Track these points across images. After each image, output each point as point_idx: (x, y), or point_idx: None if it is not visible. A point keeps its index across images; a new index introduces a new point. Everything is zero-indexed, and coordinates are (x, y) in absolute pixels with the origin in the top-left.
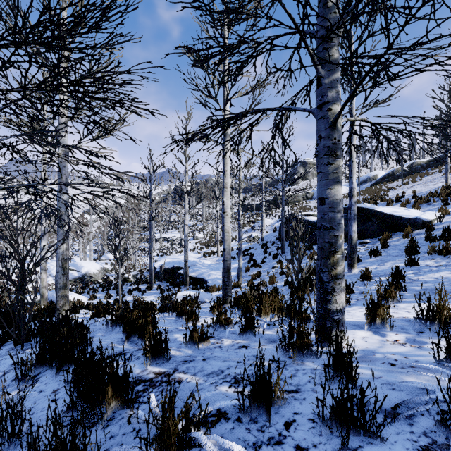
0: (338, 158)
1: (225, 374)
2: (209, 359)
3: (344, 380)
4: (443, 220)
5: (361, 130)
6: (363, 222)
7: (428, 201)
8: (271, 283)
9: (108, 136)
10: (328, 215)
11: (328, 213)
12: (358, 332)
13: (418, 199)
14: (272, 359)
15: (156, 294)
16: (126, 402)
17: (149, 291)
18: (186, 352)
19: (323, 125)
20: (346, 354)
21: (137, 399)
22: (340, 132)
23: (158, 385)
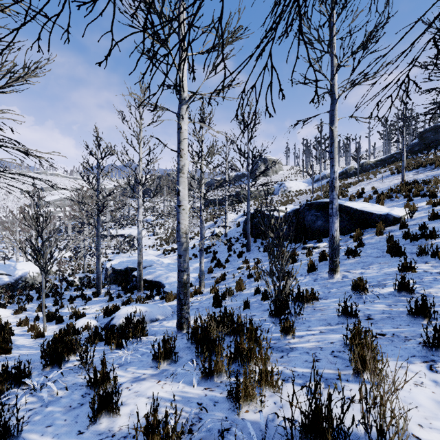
0: None
1: None
2: None
3: None
4: (413, 217)
5: (322, 127)
6: None
7: (390, 197)
8: (239, 290)
9: (6, 92)
10: None
11: None
12: None
13: (380, 195)
14: None
15: (102, 303)
16: None
17: (95, 298)
18: None
19: None
20: None
21: None
22: None
23: None
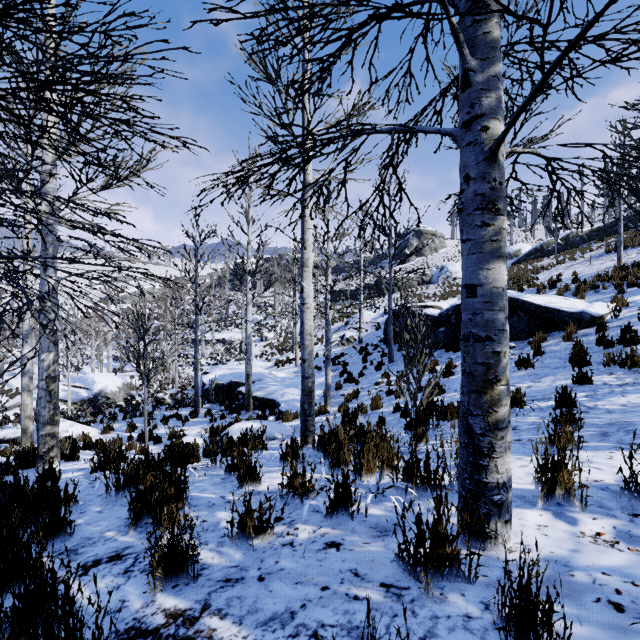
0: (500, 215)
1: (297, 623)
2: (270, 578)
3: None
4: (619, 315)
5: None
6: None
7: (595, 287)
8: (374, 408)
9: (123, 185)
10: (483, 315)
11: (482, 311)
12: (527, 514)
13: (581, 285)
14: (385, 581)
15: (203, 424)
16: None
17: (193, 419)
18: (231, 557)
19: (472, 156)
20: (534, 594)
21: None
22: (502, 170)
23: None
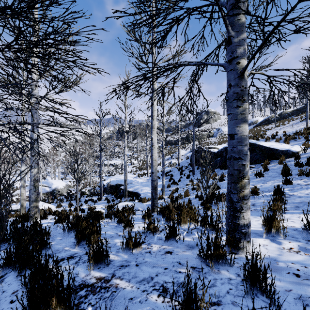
0: (245, 102)
1: (154, 281)
2: (141, 265)
3: (259, 292)
4: (306, 152)
5: None
6: (250, 152)
7: (294, 138)
8: (186, 196)
9: (68, 90)
10: (237, 148)
11: (236, 146)
12: (258, 240)
13: (287, 137)
14: (193, 266)
15: (104, 204)
16: (69, 309)
17: (99, 201)
18: (123, 257)
19: (232, 75)
20: (259, 268)
21: (79, 305)
22: (246, 81)
23: (97, 291)
